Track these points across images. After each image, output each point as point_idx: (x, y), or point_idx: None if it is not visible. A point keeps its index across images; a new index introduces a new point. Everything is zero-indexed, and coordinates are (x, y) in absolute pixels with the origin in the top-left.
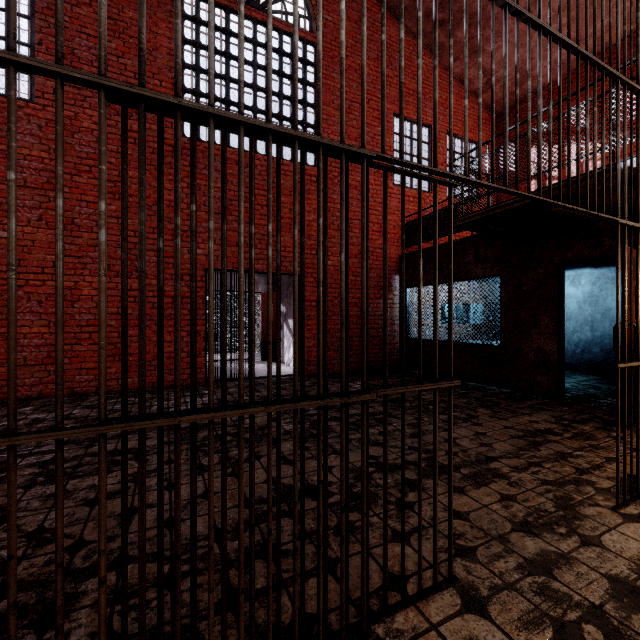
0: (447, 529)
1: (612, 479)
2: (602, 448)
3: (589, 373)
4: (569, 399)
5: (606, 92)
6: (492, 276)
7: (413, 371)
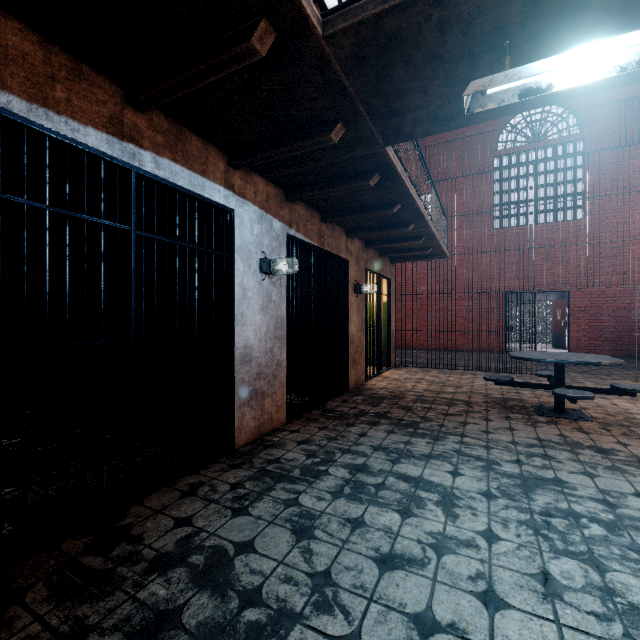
0: None
1: None
2: None
3: None
4: None
5: None
6: None
7: None
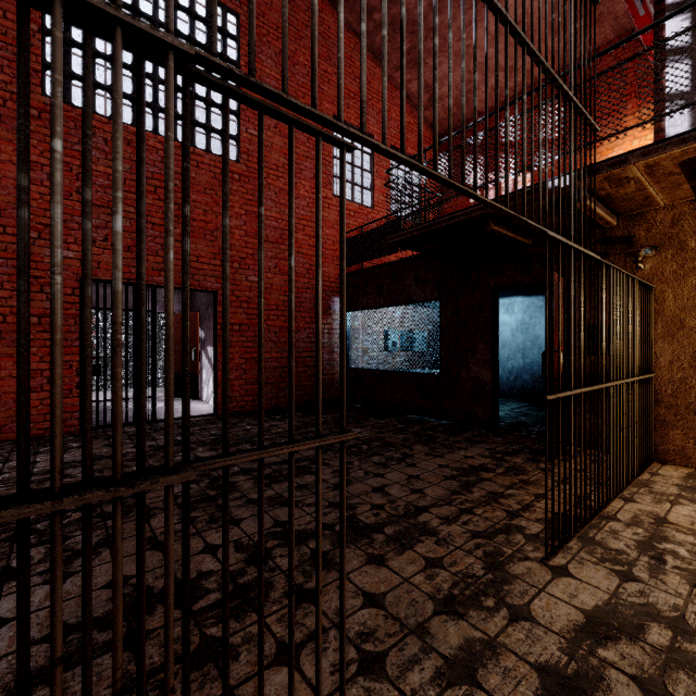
0: (354, 627)
1: (541, 521)
2: (532, 483)
3: (521, 400)
4: (503, 428)
5: (535, 107)
6: (432, 300)
7: (353, 404)
